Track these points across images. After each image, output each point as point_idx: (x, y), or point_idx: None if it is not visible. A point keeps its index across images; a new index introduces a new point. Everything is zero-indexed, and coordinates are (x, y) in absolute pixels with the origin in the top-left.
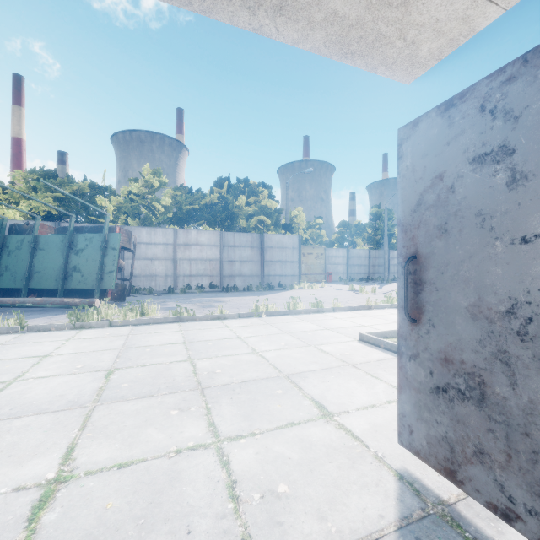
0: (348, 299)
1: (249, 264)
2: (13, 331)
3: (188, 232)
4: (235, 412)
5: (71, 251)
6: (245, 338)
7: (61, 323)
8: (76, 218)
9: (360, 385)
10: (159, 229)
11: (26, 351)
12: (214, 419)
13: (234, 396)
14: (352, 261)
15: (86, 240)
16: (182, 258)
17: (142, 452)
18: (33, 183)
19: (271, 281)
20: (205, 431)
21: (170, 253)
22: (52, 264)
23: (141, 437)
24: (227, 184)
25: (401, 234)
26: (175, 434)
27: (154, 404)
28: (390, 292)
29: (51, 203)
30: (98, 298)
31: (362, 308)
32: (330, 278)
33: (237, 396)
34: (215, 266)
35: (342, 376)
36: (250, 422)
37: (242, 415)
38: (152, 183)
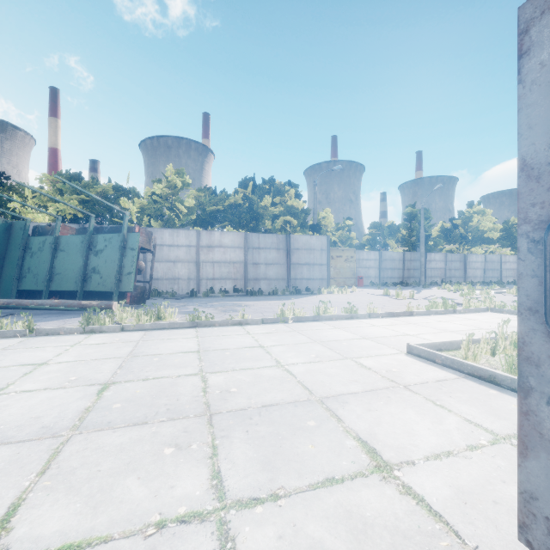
0: (384, 305)
1: (274, 267)
2: (21, 334)
3: (211, 233)
4: (251, 454)
5: (90, 252)
6: (268, 348)
7: (70, 327)
8: (101, 220)
9: (422, 417)
10: (181, 231)
11: (24, 357)
12: (221, 466)
13: (251, 429)
14: (384, 264)
15: (105, 241)
16: (205, 261)
17: (108, 523)
18: (59, 186)
19: (298, 285)
20: (205, 487)
21: (192, 255)
22: (72, 266)
23: (114, 493)
24: (252, 184)
25: (526, 183)
26: (162, 491)
27: (146, 436)
28: (430, 297)
29: (77, 206)
30: (116, 300)
31: (402, 314)
32: (361, 283)
33: (255, 429)
34: (239, 269)
35: (393, 403)
36: (270, 473)
37: (260, 461)
38: (175, 184)
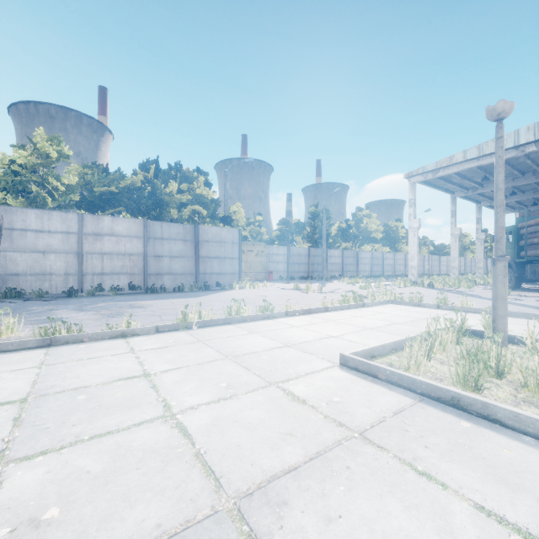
0: (297, 300)
1: (181, 260)
2: None
3: (99, 219)
4: None
5: None
6: (156, 376)
7: None
8: None
9: (416, 518)
10: (55, 213)
11: None
12: None
13: None
14: (292, 259)
15: None
16: (91, 252)
17: None
18: None
19: (207, 280)
20: None
21: (72, 245)
22: None
23: None
24: (155, 167)
25: None
26: None
27: None
28: (335, 290)
29: None
30: None
31: (318, 310)
32: (271, 277)
33: None
34: (137, 262)
35: (360, 484)
36: None
37: None
38: (47, 153)
